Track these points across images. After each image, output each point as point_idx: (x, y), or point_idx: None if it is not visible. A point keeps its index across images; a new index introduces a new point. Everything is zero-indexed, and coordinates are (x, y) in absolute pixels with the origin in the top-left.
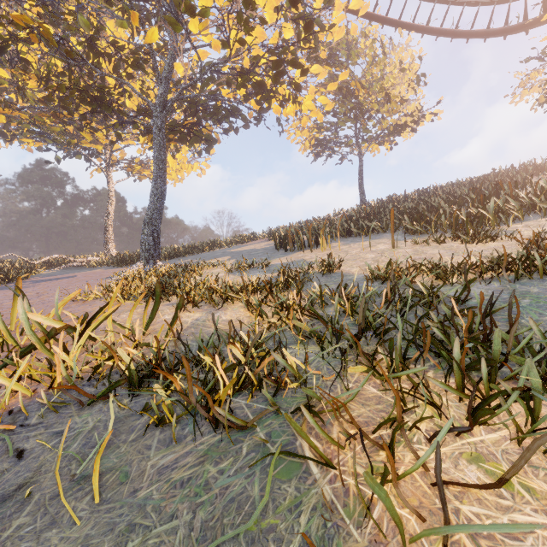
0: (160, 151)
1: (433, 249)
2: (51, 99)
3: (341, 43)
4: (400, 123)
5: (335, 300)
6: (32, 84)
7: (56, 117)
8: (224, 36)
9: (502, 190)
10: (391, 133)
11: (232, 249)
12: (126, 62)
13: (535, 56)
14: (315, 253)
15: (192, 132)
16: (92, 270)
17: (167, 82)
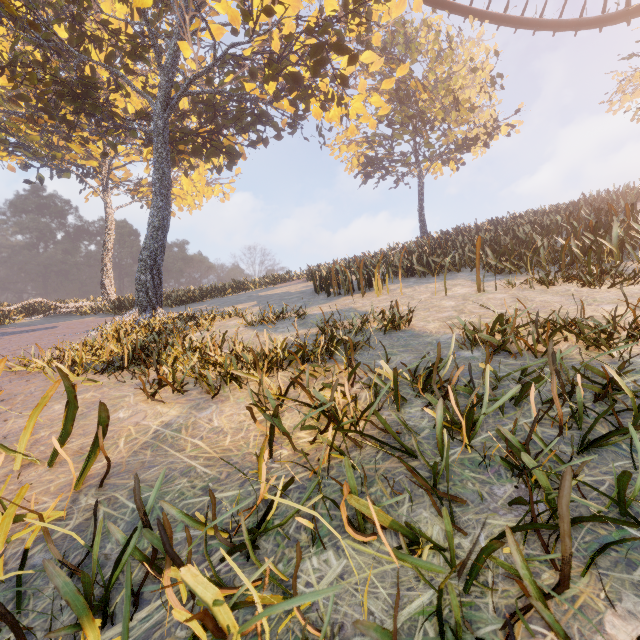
0: (162, 163)
1: (541, 294)
2: (26, 98)
3: (397, 36)
4: (470, 136)
5: (437, 412)
6: (4, 80)
7: (33, 122)
8: (245, 4)
9: (615, 215)
10: (458, 149)
11: (260, 292)
12: (120, 49)
13: (639, 52)
14: (368, 298)
15: (209, 142)
16: (82, 319)
17: (172, 71)
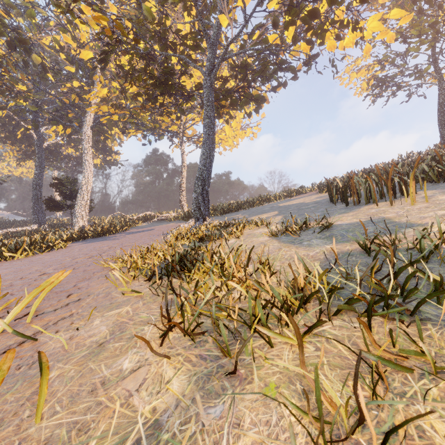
0: (209, 113)
1: None
2: (140, 95)
3: None
4: None
5: None
6: (132, 88)
7: (144, 107)
8: None
9: None
10: None
11: (280, 203)
12: (185, 45)
13: None
14: (400, 207)
15: (242, 94)
16: (168, 224)
17: (215, 44)
